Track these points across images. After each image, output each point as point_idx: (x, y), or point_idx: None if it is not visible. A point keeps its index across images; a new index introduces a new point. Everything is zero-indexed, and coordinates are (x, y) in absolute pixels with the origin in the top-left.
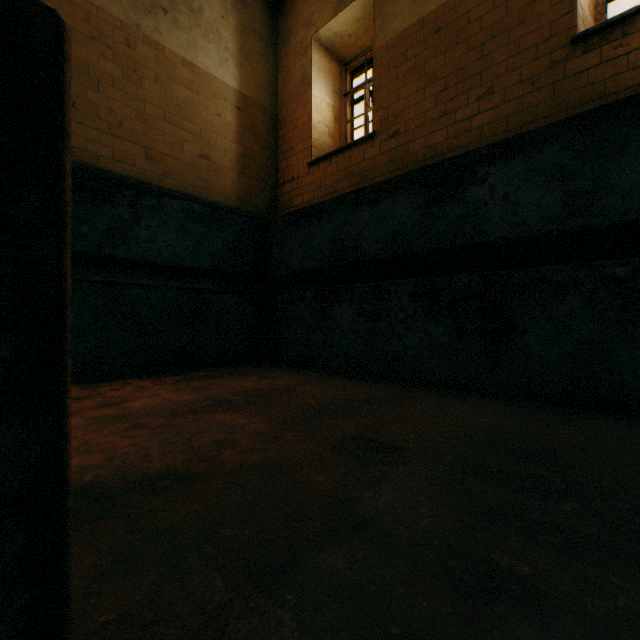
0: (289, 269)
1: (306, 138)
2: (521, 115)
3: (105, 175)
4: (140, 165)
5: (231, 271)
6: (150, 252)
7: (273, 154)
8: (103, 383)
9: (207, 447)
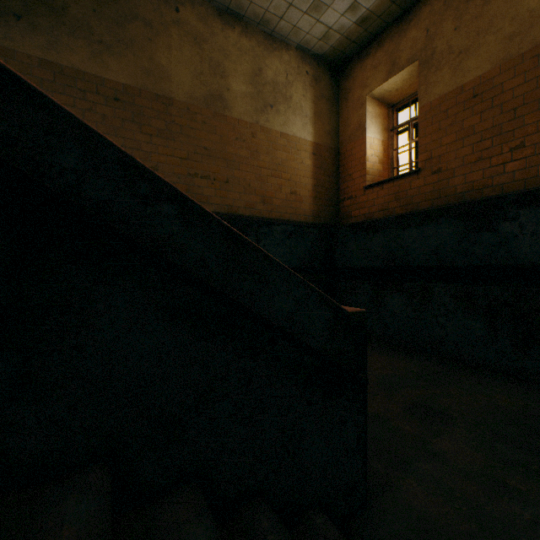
0: (350, 265)
1: (362, 168)
2: None
3: (243, 219)
4: (258, 207)
5: (309, 267)
6: None
7: (335, 179)
8: None
9: None
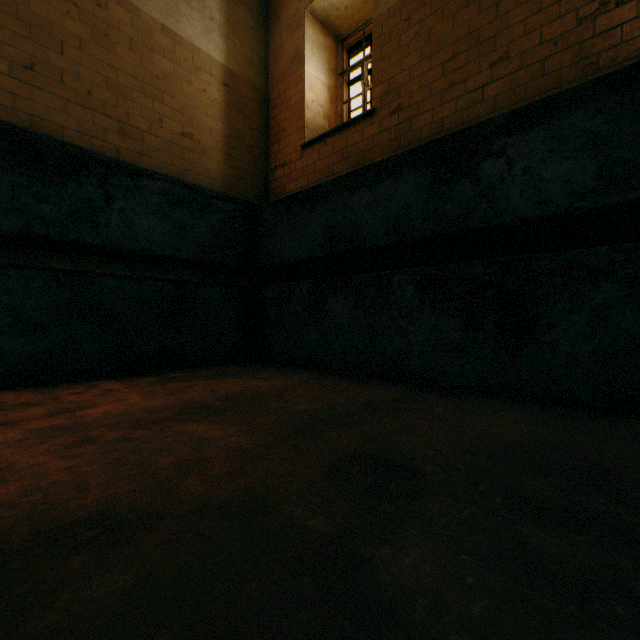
0: (280, 260)
1: (299, 118)
2: (542, 81)
3: (70, 149)
4: (112, 140)
5: (217, 262)
6: (123, 238)
7: (263, 137)
8: (65, 386)
9: (166, 471)
